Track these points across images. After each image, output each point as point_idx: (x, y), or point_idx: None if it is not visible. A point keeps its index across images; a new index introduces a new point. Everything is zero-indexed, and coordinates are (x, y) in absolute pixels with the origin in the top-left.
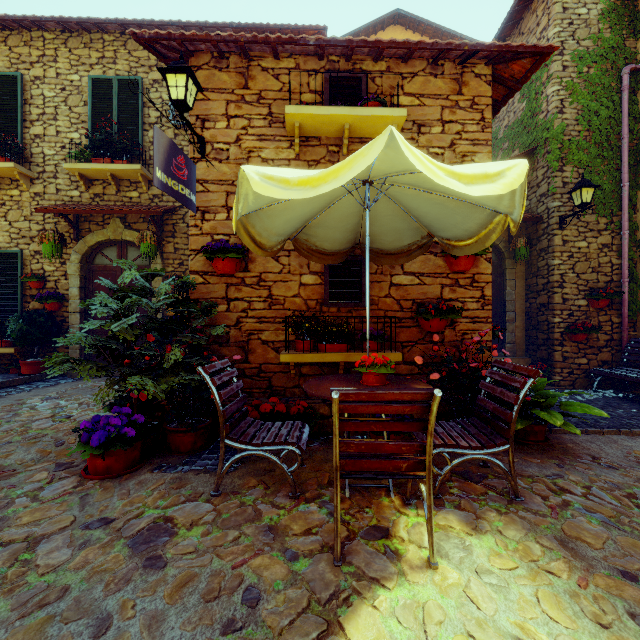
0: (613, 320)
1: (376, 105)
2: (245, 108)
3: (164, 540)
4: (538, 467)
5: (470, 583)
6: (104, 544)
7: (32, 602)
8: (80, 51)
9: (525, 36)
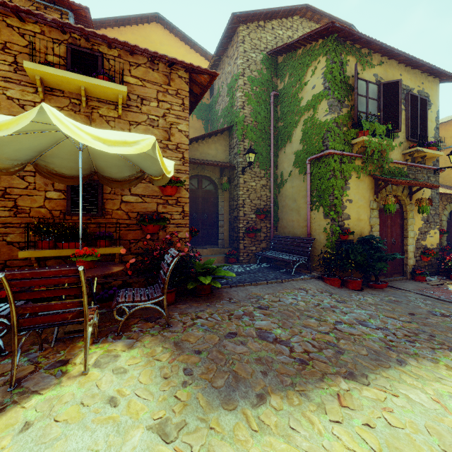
0: (267, 226)
1: (106, 79)
2: None
3: None
4: (195, 308)
5: (104, 377)
6: None
7: None
8: None
9: (229, 59)
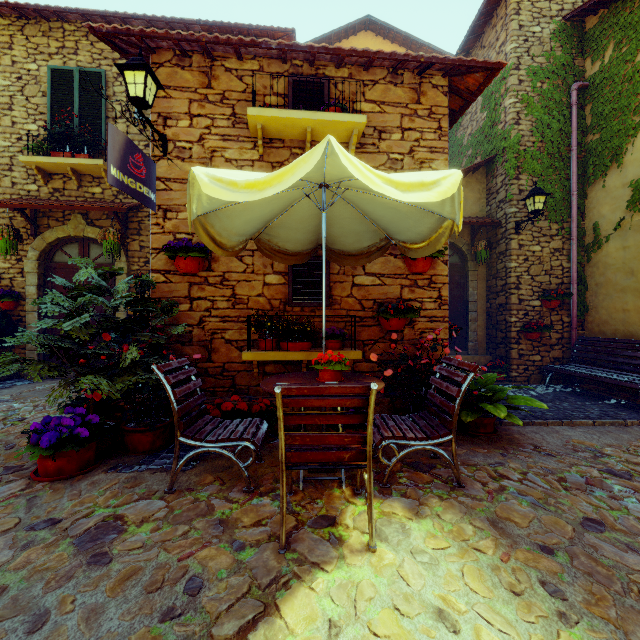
0: (564, 320)
1: (337, 110)
2: (208, 107)
3: (112, 537)
4: (484, 456)
5: (404, 563)
6: (48, 544)
7: None
8: (38, 39)
9: (486, 49)
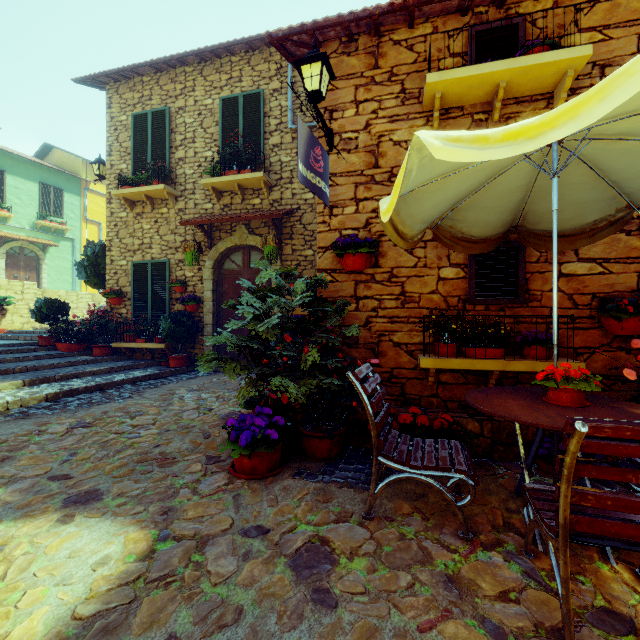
0: None
1: (543, 50)
2: (375, 90)
3: (326, 568)
4: None
5: None
6: (266, 559)
7: (211, 618)
8: (212, 77)
9: None
